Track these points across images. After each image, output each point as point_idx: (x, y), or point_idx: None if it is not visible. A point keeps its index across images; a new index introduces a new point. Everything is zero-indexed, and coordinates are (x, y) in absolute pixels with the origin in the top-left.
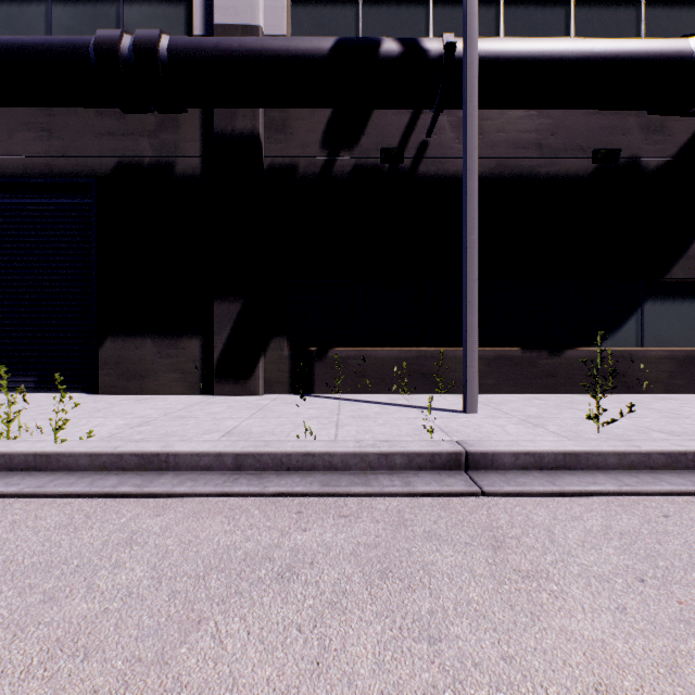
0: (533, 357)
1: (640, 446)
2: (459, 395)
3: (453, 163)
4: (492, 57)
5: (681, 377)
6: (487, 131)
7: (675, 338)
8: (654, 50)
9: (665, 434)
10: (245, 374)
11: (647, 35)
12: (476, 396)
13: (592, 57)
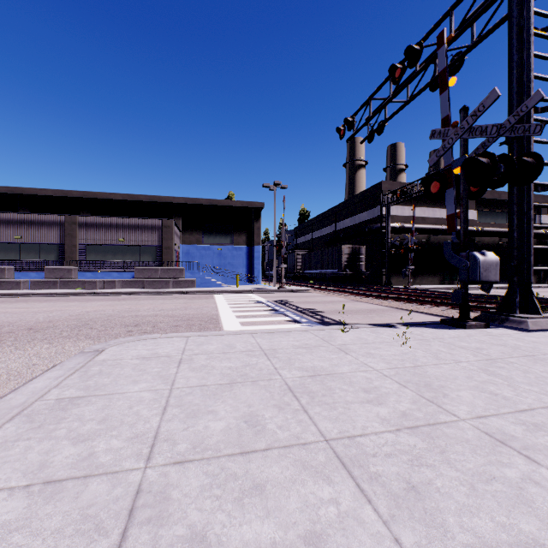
0: None
1: None
2: None
3: None
4: None
5: None
6: None
7: None
8: None
9: None
10: (545, 280)
11: None
12: None
13: None
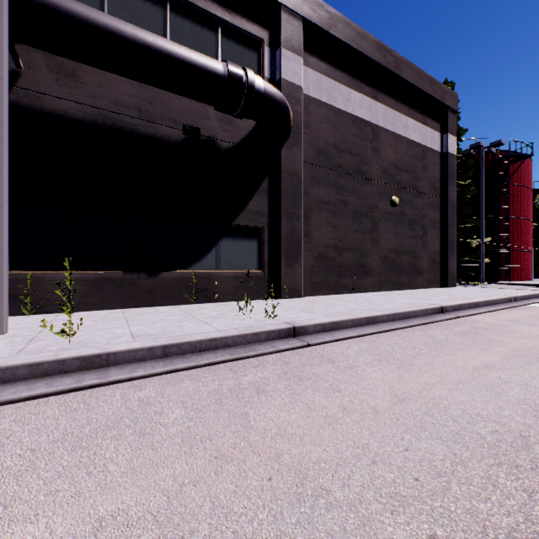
0: (134, 278)
1: (59, 355)
2: (54, 314)
3: (51, 101)
4: (51, 7)
5: (243, 289)
6: (89, 83)
7: (241, 264)
8: (197, 60)
9: (129, 338)
10: None
11: (223, 56)
12: (1, 318)
13: (150, 46)
